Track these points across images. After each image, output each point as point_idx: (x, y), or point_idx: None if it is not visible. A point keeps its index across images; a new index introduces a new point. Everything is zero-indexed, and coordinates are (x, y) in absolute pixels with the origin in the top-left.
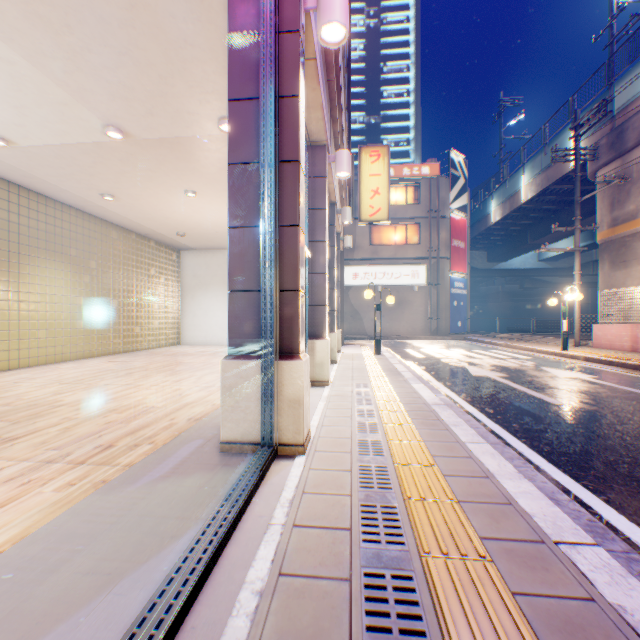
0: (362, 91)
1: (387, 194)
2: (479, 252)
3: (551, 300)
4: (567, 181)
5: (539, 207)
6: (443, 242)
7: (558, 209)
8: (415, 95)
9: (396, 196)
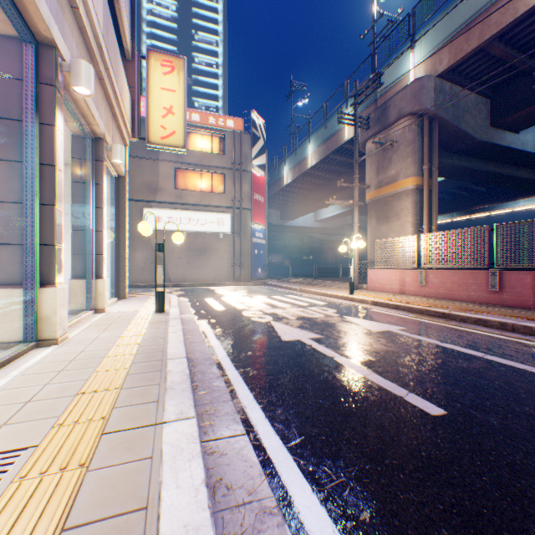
0: (175, 50)
1: (184, 116)
2: (275, 210)
3: (342, 247)
4: (341, 154)
5: (320, 174)
6: (246, 194)
7: (332, 178)
8: (224, 69)
9: (203, 143)
